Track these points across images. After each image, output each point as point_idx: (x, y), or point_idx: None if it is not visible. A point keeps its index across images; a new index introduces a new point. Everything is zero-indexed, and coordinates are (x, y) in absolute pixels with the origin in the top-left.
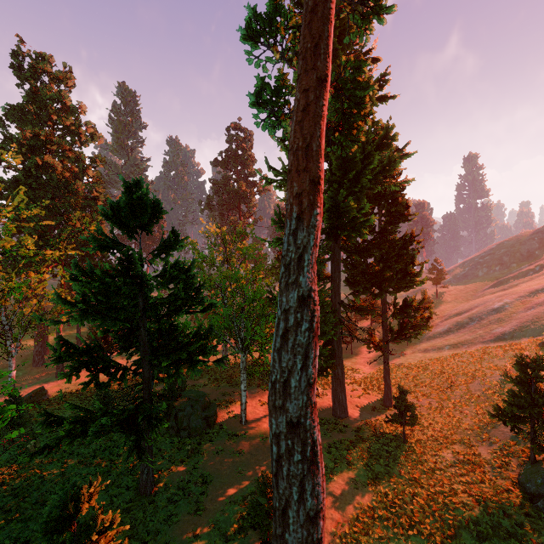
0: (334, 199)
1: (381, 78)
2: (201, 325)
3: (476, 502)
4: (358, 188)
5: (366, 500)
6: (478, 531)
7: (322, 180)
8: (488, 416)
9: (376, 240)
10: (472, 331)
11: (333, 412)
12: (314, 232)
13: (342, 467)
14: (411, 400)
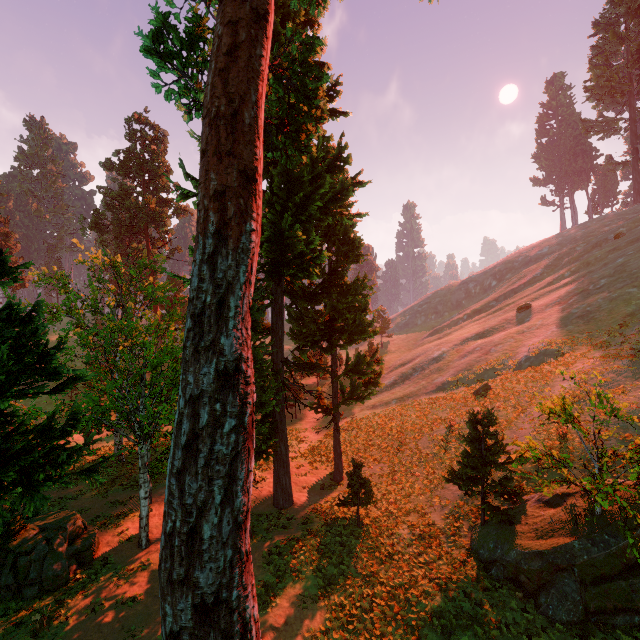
0: (276, 226)
1: (332, 87)
2: (54, 413)
3: (437, 588)
4: (306, 216)
5: (318, 621)
6: (442, 626)
7: (260, 177)
8: (437, 475)
9: (325, 284)
10: (416, 382)
11: (275, 502)
12: (247, 260)
13: (286, 582)
14: (363, 468)
